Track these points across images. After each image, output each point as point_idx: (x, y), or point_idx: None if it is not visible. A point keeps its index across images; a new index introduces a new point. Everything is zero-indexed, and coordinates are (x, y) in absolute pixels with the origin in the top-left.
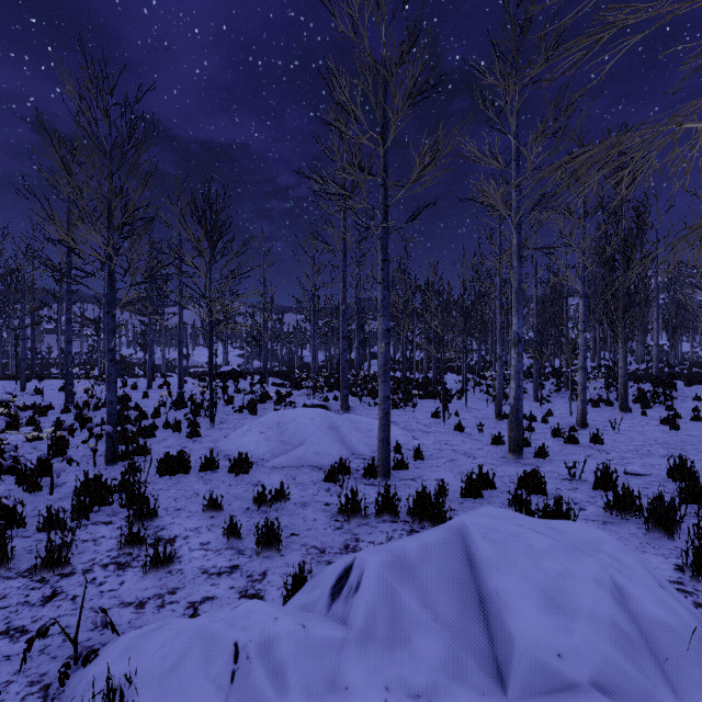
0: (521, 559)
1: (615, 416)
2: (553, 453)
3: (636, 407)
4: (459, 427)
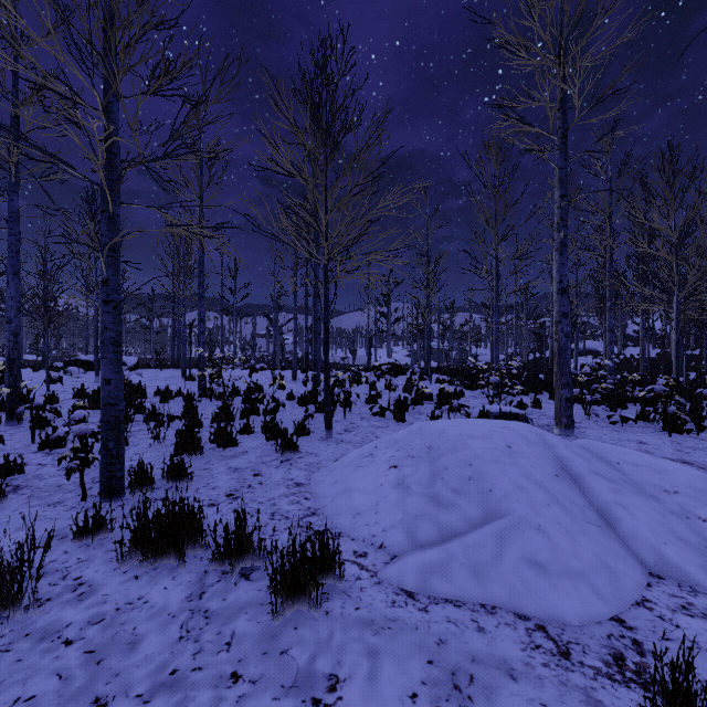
0: None
1: None
2: None
3: None
4: None
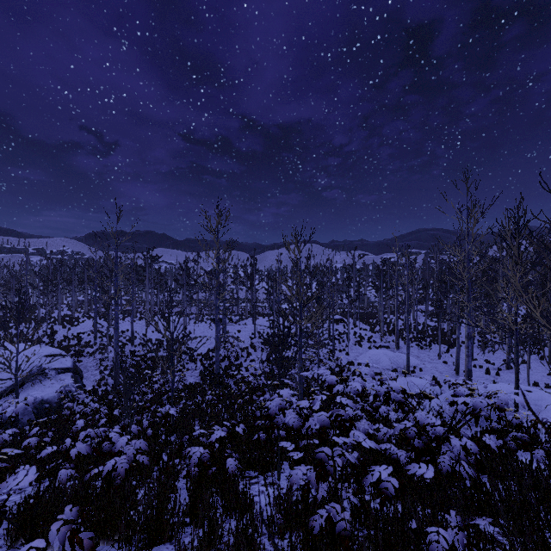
0: (413, 380)
1: (541, 366)
2: (474, 376)
3: None
4: (445, 362)
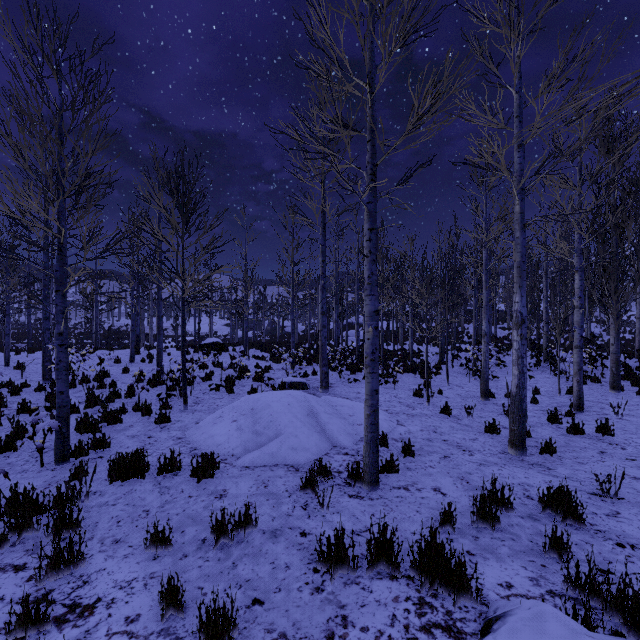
0: None
1: (608, 395)
2: (559, 447)
3: (626, 384)
4: (445, 409)
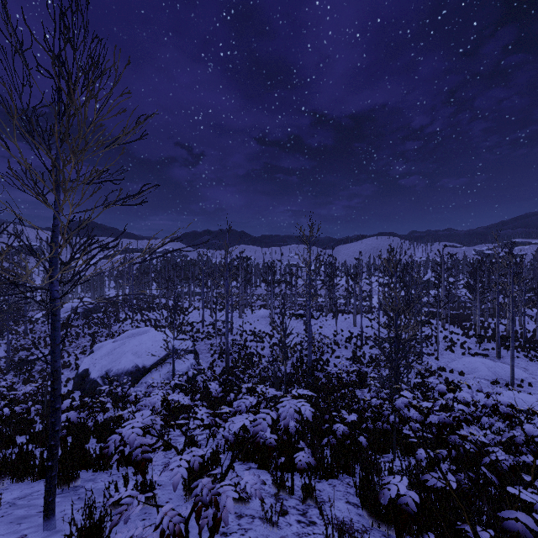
0: (520, 395)
1: None
2: None
3: None
4: None
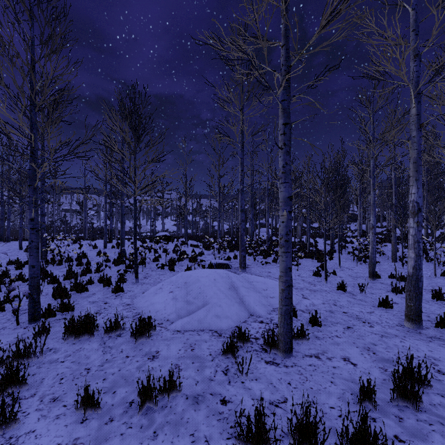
0: None
1: None
2: None
3: None
4: (341, 286)
